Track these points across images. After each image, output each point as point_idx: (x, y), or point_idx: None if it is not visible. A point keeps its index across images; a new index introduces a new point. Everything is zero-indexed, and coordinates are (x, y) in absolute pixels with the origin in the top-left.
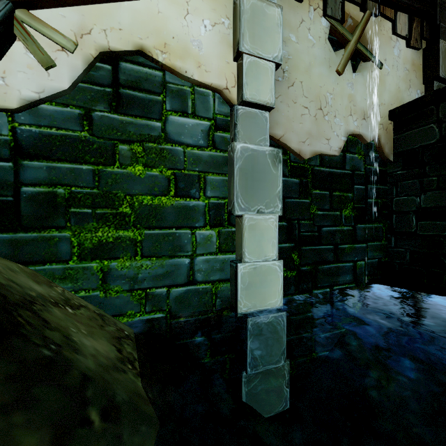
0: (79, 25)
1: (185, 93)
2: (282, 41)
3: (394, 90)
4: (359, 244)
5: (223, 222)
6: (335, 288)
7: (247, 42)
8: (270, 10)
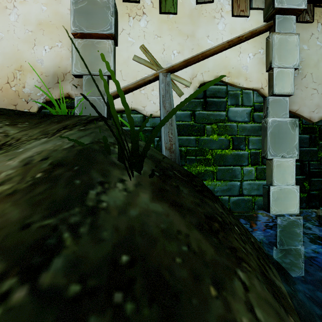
0: (192, 74)
1: (237, 95)
2: (299, 54)
3: None
4: None
5: (258, 163)
6: None
7: (276, 61)
8: (291, 38)
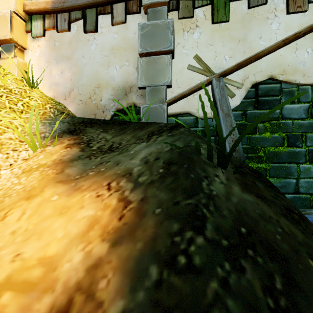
0: (243, 76)
1: (292, 91)
2: None
3: None
4: None
5: None
6: None
7: None
8: None
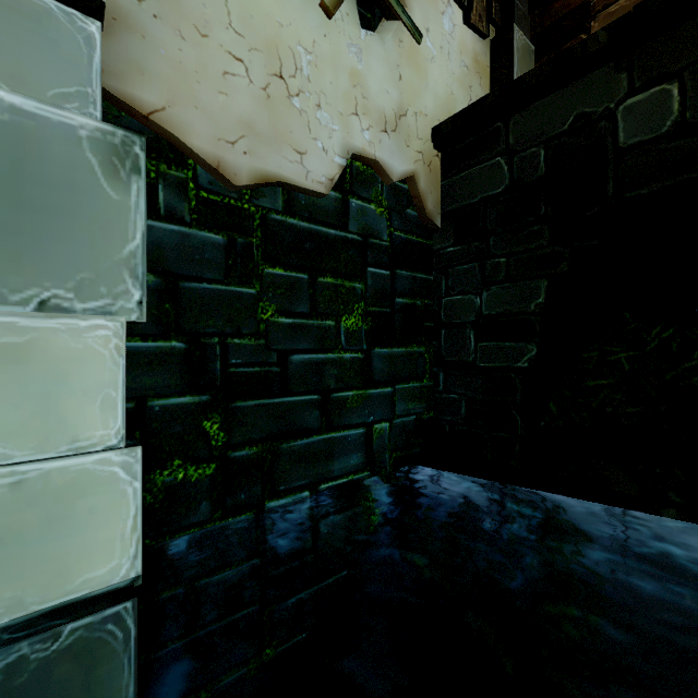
0: None
1: None
2: None
3: (444, 95)
4: (378, 388)
5: None
6: (324, 486)
7: None
8: None
